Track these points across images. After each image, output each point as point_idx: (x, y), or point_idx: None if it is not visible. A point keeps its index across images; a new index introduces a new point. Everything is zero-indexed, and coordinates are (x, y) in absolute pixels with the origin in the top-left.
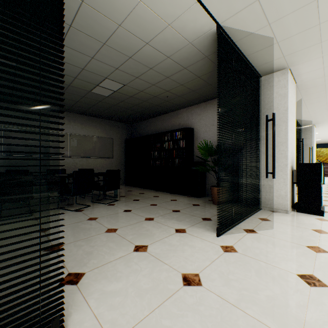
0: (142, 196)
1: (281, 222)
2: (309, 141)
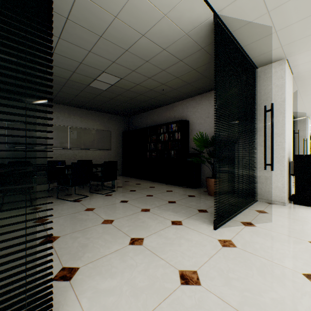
0: (138, 186)
1: (279, 215)
2: (303, 133)
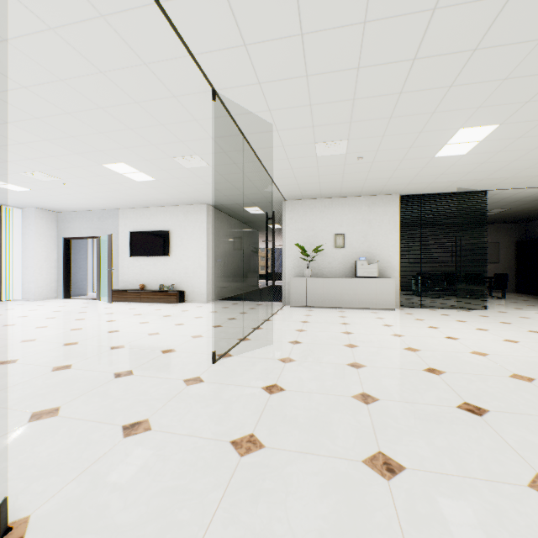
0: (533, 299)
1: None
2: None
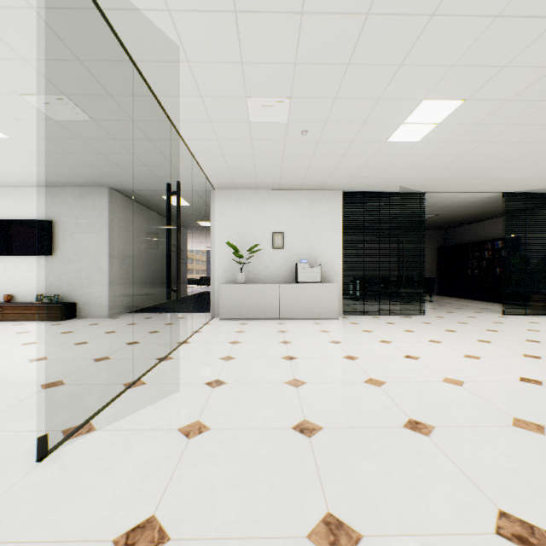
0: (455, 301)
1: None
2: None
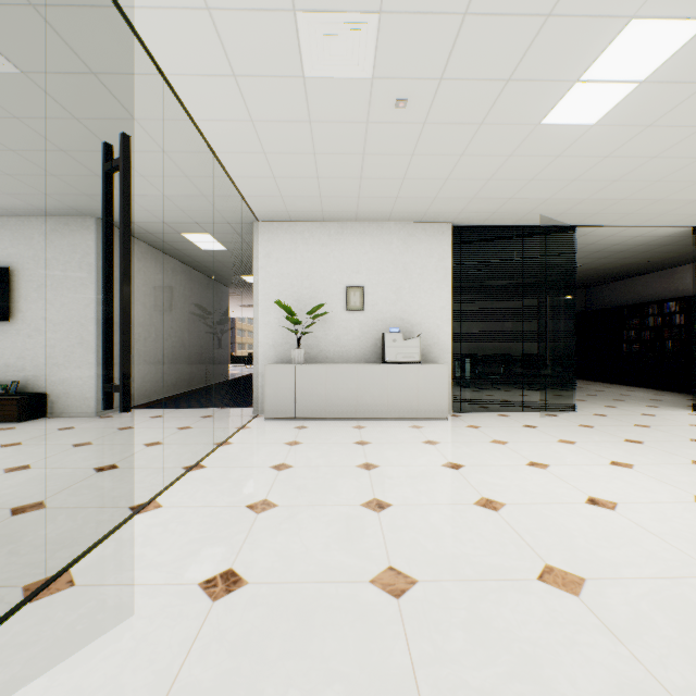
0: (607, 389)
1: None
2: None
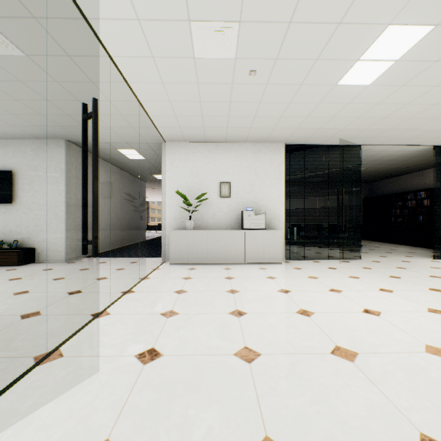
0: (382, 245)
1: None
2: None
